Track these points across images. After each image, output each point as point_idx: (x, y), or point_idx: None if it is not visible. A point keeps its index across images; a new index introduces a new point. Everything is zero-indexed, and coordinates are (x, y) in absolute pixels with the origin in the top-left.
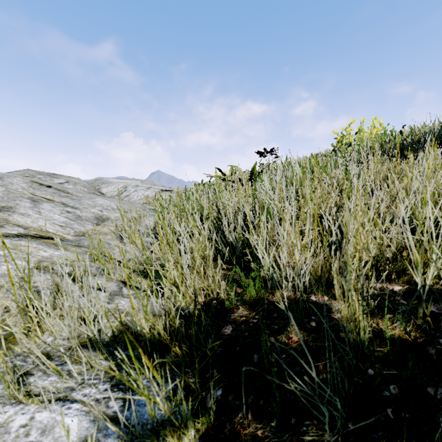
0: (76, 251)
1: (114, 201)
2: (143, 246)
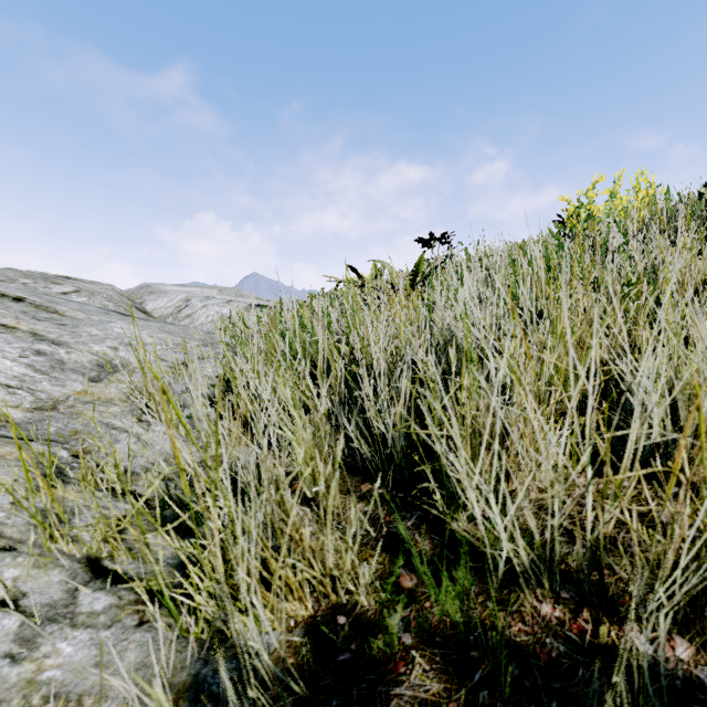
0: (6, 458)
1: (151, 327)
2: (122, 485)
